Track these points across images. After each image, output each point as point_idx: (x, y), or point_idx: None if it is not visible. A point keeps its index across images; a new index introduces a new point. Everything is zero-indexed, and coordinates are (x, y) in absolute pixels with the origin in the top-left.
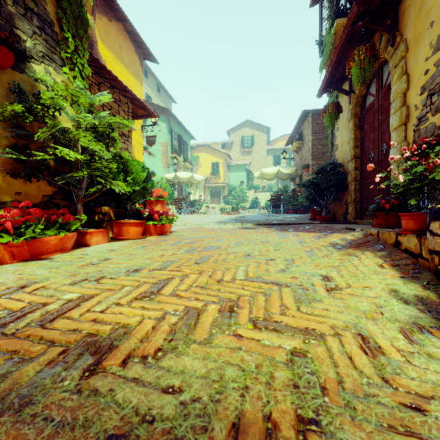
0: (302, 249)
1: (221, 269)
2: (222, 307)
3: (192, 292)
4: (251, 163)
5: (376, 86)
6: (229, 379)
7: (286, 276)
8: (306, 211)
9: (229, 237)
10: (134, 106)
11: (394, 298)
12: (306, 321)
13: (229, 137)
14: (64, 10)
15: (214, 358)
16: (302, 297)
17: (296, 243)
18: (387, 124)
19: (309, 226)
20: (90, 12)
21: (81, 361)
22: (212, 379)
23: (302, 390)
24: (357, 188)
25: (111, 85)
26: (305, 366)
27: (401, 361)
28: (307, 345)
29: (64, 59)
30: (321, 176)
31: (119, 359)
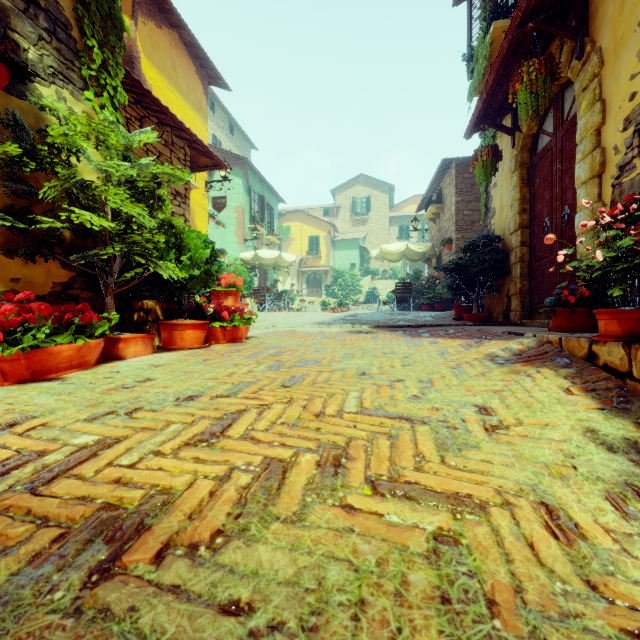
0: (445, 364)
1: (322, 395)
2: (322, 458)
3: (276, 433)
4: (367, 238)
5: (553, 121)
6: (334, 587)
7: (421, 406)
8: (447, 307)
9: (334, 346)
10: (194, 153)
11: (592, 442)
12: (456, 481)
13: (335, 200)
14: (86, 6)
15: (309, 548)
16: (448, 440)
17: (435, 354)
18: (570, 176)
19: (453, 329)
20: (129, 14)
21: (88, 554)
22: (305, 587)
23: (456, 607)
24: (524, 273)
25: (160, 121)
26: (459, 560)
27: (614, 550)
28: (460, 523)
29: (87, 79)
30: (470, 255)
31: (152, 550)
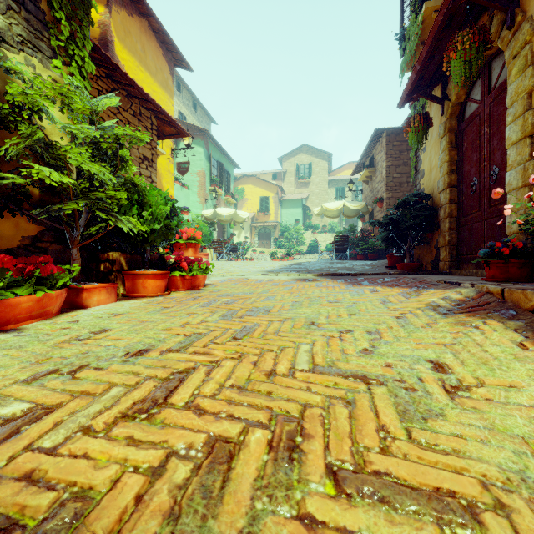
0: (389, 313)
1: (273, 349)
2: (274, 436)
3: (224, 400)
4: (309, 198)
5: (481, 89)
6: None
7: (374, 361)
8: (379, 257)
9: (282, 293)
10: (160, 123)
11: None
12: (431, 469)
13: (282, 166)
14: None
15: None
16: (410, 406)
17: (378, 303)
18: (498, 138)
19: (389, 278)
20: (104, 3)
21: None
22: None
23: None
24: (452, 227)
25: (129, 93)
26: None
27: None
28: None
29: (55, 48)
30: (403, 211)
31: None
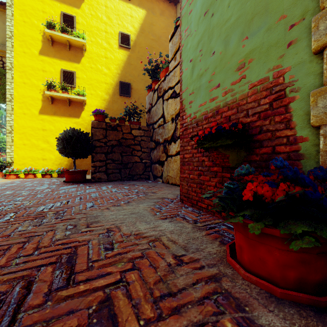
0: None
1: None
2: None
3: None
4: None
5: None
6: None
7: None
8: None
9: None
10: None
11: None
12: None
13: None
14: None
15: None
16: None
17: None
18: None
19: None
20: None
21: None
22: None
23: None
24: None
25: None
26: None
27: None
28: None
29: None
30: None
31: None
